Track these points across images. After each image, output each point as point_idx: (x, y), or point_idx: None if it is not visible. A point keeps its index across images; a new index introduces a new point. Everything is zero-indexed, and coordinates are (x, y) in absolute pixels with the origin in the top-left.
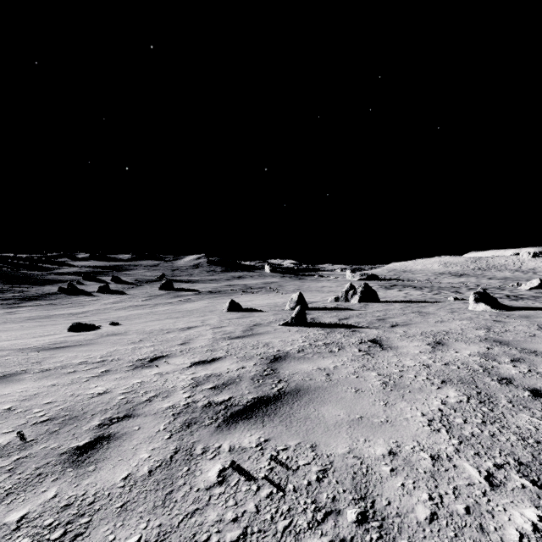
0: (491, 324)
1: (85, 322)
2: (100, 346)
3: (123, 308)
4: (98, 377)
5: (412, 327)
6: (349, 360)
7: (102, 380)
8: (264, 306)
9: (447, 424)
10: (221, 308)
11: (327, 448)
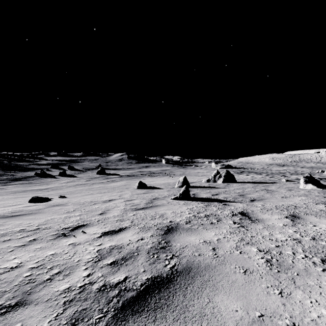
0: (325, 200)
1: (44, 195)
2: (43, 215)
3: (72, 186)
4: (23, 246)
5: (266, 201)
6: (228, 232)
7: (23, 251)
8: (161, 185)
9: None
10: (133, 186)
11: None
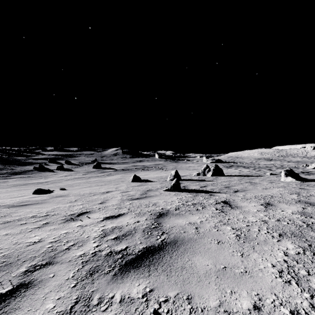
0: (299, 191)
1: (45, 188)
2: (49, 204)
3: (70, 179)
4: (39, 228)
5: (247, 192)
6: (210, 216)
7: (40, 231)
8: (154, 178)
9: (295, 276)
10: (128, 179)
11: (200, 300)
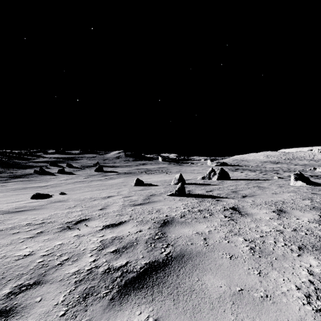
0: (311, 196)
1: (45, 192)
2: (46, 210)
3: (71, 183)
4: (32, 238)
5: (257, 197)
6: (219, 225)
7: (33, 241)
8: (158, 182)
9: None
10: (131, 183)
11: None
